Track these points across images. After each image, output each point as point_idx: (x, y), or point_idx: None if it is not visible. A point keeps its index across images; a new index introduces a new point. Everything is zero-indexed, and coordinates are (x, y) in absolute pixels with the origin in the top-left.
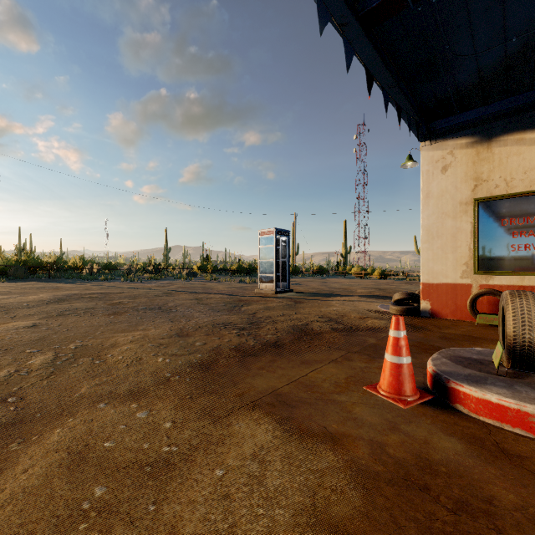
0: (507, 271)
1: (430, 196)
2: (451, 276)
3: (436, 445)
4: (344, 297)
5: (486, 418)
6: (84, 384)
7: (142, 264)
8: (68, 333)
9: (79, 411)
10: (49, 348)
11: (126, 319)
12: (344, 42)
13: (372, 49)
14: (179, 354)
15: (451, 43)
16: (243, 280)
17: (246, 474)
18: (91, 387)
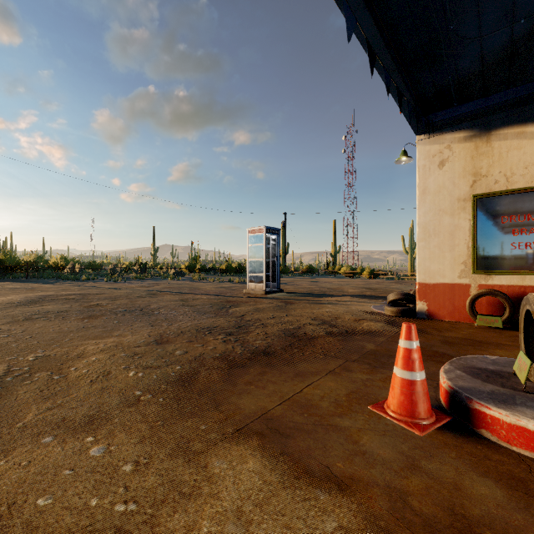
0: (507, 270)
1: (427, 192)
2: (449, 275)
3: (470, 491)
4: (336, 297)
5: (521, 449)
6: (33, 408)
7: (128, 263)
8: (31, 341)
9: (17, 449)
10: (3, 360)
11: (101, 324)
12: (345, 6)
13: (372, 25)
14: (155, 366)
15: (456, 22)
16: (232, 280)
17: None
18: (40, 413)
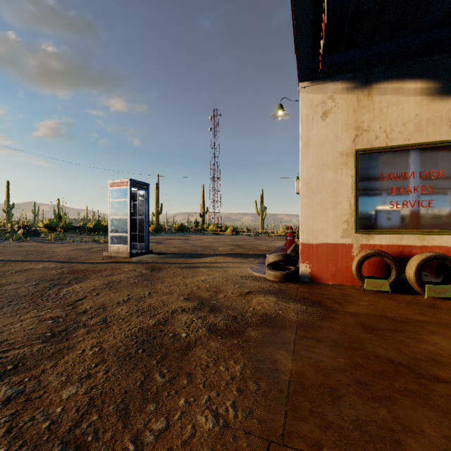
0: (387, 229)
1: (310, 144)
2: (332, 235)
3: None
4: (210, 257)
5: None
6: None
7: None
8: None
9: None
10: None
11: None
12: None
13: None
14: None
15: None
16: (97, 239)
17: None
18: None
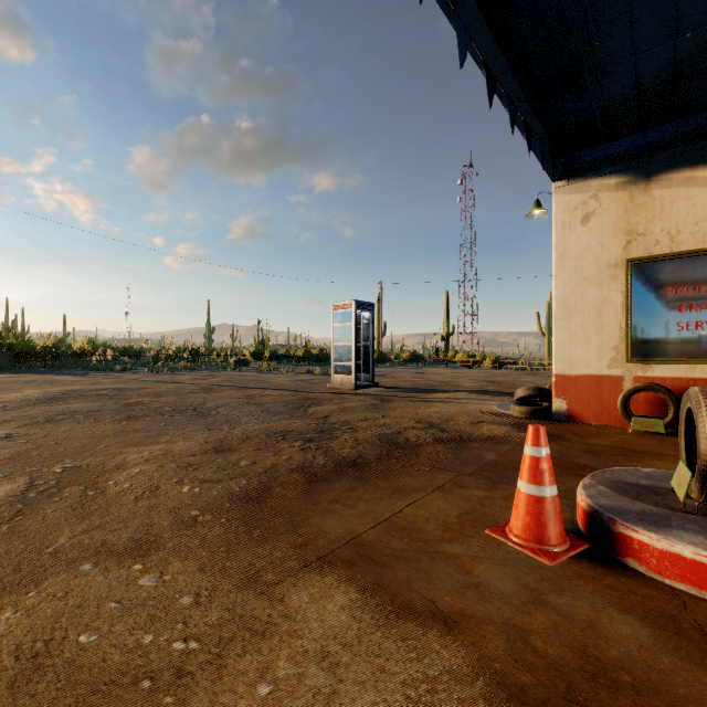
0: (672, 358)
1: (567, 255)
2: (595, 365)
3: (608, 630)
4: (448, 393)
5: (675, 581)
6: (65, 530)
7: (175, 349)
8: (56, 449)
9: (49, 578)
10: (23, 471)
11: (144, 427)
12: (456, 22)
13: (493, 42)
14: (215, 480)
15: (602, 37)
16: (312, 370)
17: (307, 691)
18: (75, 535)
